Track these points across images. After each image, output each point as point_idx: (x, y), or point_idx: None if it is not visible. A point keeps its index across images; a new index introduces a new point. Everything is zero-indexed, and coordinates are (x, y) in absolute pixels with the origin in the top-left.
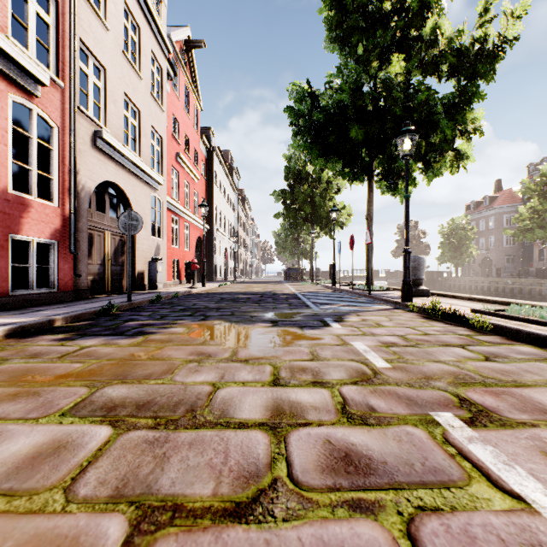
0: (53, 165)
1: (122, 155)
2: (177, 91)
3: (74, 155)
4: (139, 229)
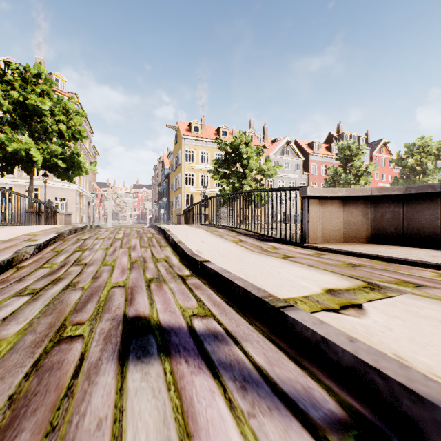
0: None
1: None
2: (377, 164)
3: None
4: None
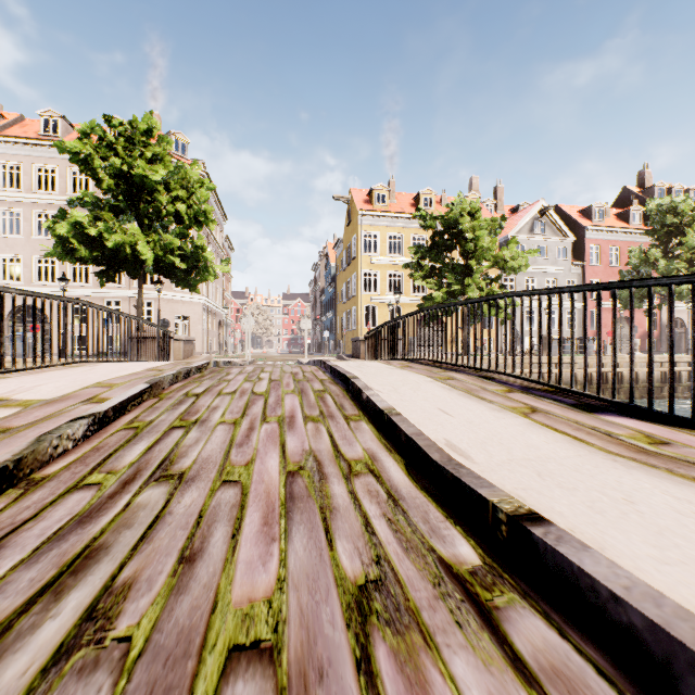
0: (655, 321)
1: (678, 307)
2: None
3: (660, 316)
4: (677, 336)
